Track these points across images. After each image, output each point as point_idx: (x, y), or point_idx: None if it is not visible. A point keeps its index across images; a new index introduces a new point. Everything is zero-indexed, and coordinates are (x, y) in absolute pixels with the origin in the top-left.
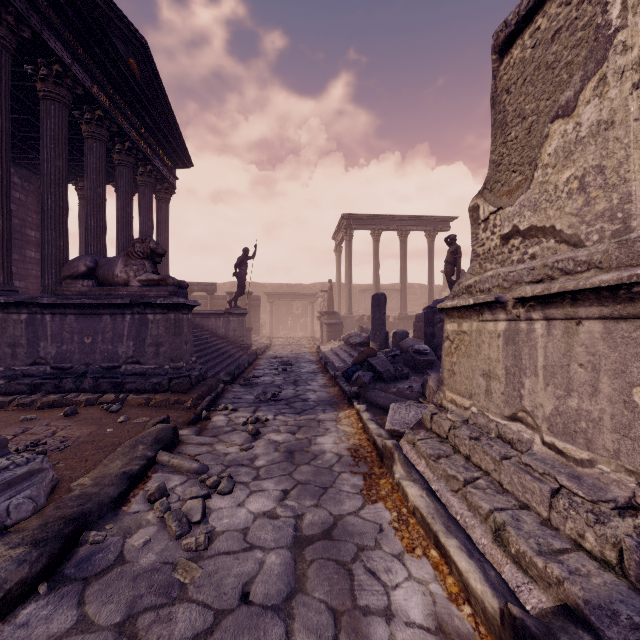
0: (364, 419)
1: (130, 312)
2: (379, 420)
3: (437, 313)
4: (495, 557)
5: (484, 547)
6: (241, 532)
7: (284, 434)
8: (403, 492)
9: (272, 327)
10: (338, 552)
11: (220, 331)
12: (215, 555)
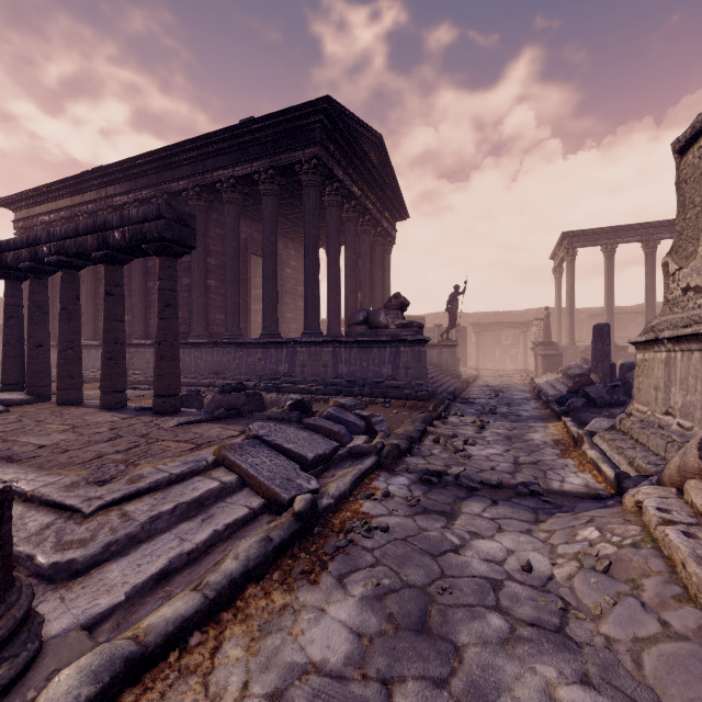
0: (568, 425)
1: (389, 346)
2: None
3: None
4: (628, 471)
5: (624, 469)
6: (485, 457)
7: (503, 430)
8: (585, 455)
9: (478, 358)
10: (539, 467)
11: (434, 361)
12: (474, 460)
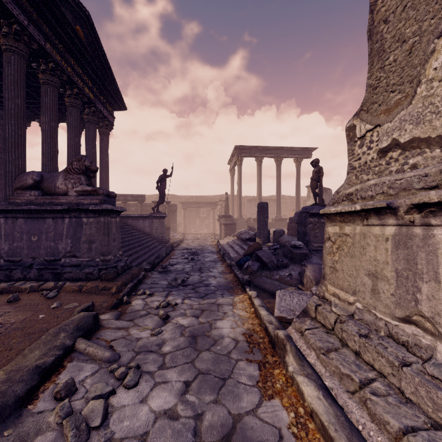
0: (256, 305)
1: (68, 216)
2: (267, 304)
3: (308, 217)
4: None
5: None
6: (139, 439)
7: (189, 318)
8: (298, 388)
9: (185, 226)
10: None
11: (146, 229)
12: None
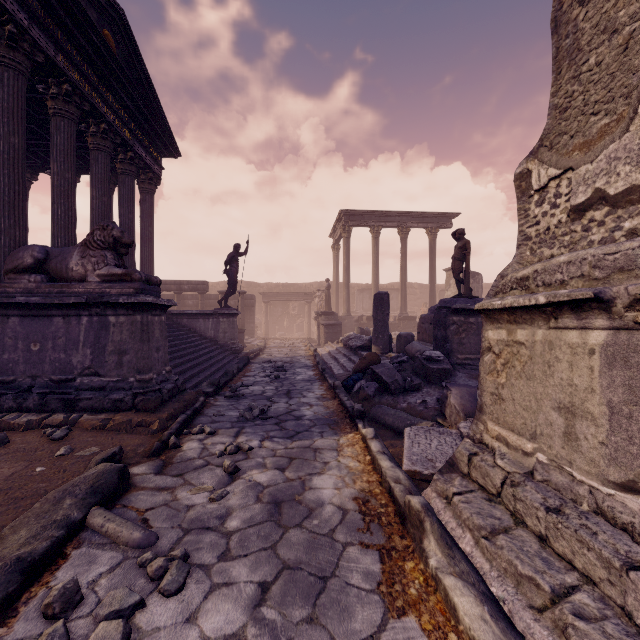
0: (373, 451)
1: (87, 313)
2: (390, 448)
3: (450, 314)
4: None
5: None
6: None
7: (270, 471)
8: (446, 598)
9: (267, 328)
10: None
11: (209, 333)
12: None
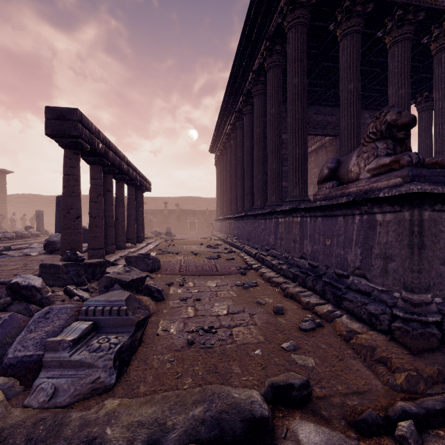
0: None
1: (358, 212)
2: None
3: None
4: None
5: None
6: None
7: None
8: None
9: None
10: None
11: None
12: None
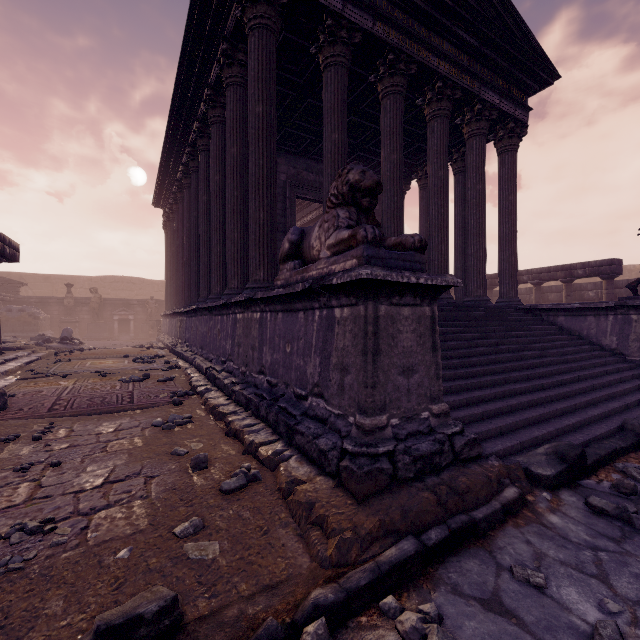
0: None
1: (318, 305)
2: None
3: None
4: None
5: None
6: None
7: None
8: None
9: None
10: None
11: (606, 340)
12: None
